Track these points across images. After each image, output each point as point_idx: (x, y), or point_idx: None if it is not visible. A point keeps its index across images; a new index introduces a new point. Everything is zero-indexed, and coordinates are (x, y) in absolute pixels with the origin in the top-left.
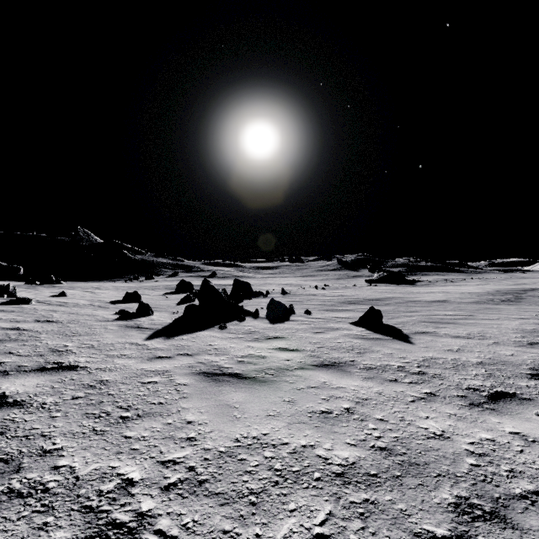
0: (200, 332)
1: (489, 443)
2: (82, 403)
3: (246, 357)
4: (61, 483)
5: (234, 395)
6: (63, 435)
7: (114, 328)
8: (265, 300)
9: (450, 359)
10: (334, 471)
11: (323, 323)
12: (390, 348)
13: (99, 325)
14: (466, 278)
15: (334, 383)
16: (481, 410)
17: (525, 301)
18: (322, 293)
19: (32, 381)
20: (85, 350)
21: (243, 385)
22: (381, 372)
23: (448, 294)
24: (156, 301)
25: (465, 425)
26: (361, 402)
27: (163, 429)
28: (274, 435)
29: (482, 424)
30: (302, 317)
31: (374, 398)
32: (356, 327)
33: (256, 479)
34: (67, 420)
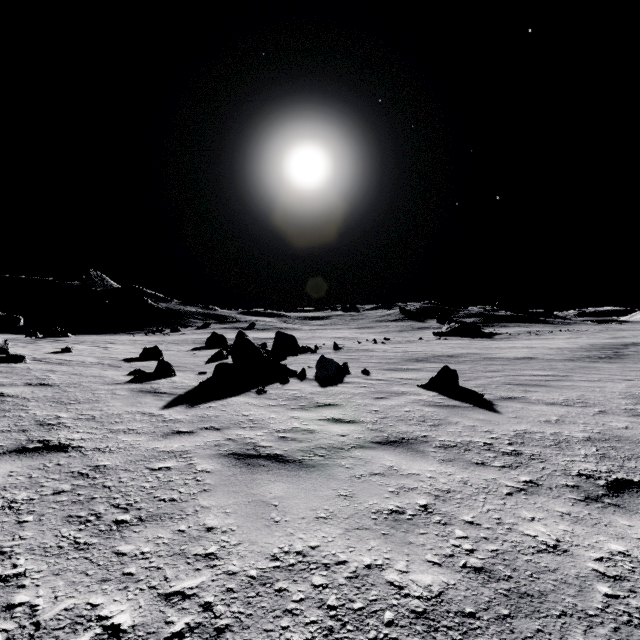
0: (232, 398)
1: (624, 559)
2: (66, 501)
3: (289, 432)
4: (12, 635)
5: (272, 487)
6: (30, 552)
7: (124, 393)
8: (314, 357)
9: (550, 433)
10: (413, 608)
11: (386, 386)
12: (471, 418)
13: (106, 389)
14: (554, 330)
15: (404, 468)
16: (602, 507)
17: (628, 359)
18: (382, 348)
19: (4, 468)
20: (82, 423)
21: (285, 471)
22: (464, 452)
23: (534, 349)
24: (180, 359)
25: (585, 531)
26: (442, 497)
27: (173, 541)
28: (326, 549)
29: (607, 528)
30: (359, 378)
31: (458, 490)
32: (426, 391)
33: (301, 624)
34: (40, 527)
